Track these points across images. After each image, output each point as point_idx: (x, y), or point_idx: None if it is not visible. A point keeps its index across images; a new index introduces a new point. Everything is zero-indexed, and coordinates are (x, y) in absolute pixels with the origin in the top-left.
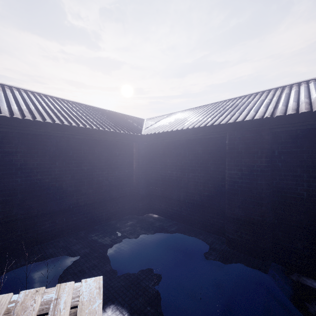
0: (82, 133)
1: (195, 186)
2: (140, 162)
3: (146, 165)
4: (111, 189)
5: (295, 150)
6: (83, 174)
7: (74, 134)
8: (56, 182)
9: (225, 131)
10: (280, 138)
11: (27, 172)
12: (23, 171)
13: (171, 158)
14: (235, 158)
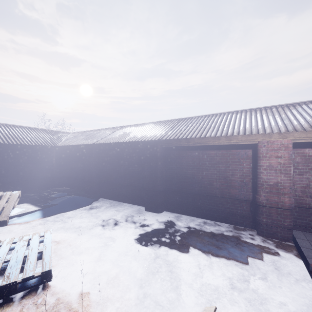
0: (19, 146)
1: (80, 171)
2: (57, 160)
3: (61, 162)
4: (39, 174)
5: (104, 155)
6: (21, 166)
7: (15, 147)
8: (5, 169)
9: (85, 147)
10: (101, 151)
11: None
12: None
13: (72, 158)
14: (86, 158)
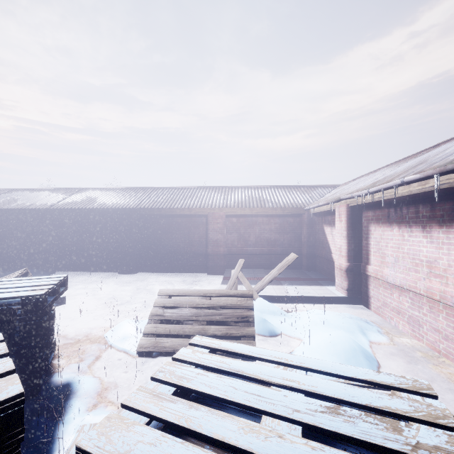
0: None
1: (19, 242)
2: None
3: None
4: None
5: (62, 222)
6: None
7: None
8: None
9: (32, 212)
10: (58, 217)
11: None
12: None
13: (3, 226)
14: (35, 225)
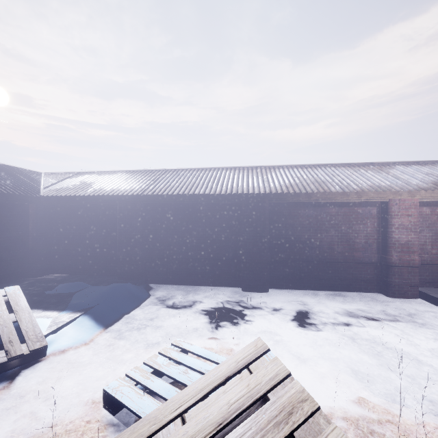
0: None
1: (97, 242)
2: (39, 223)
3: (46, 226)
4: (1, 251)
5: (155, 215)
6: None
7: None
8: None
9: (117, 200)
10: (149, 207)
11: None
12: None
13: (75, 219)
14: (122, 219)
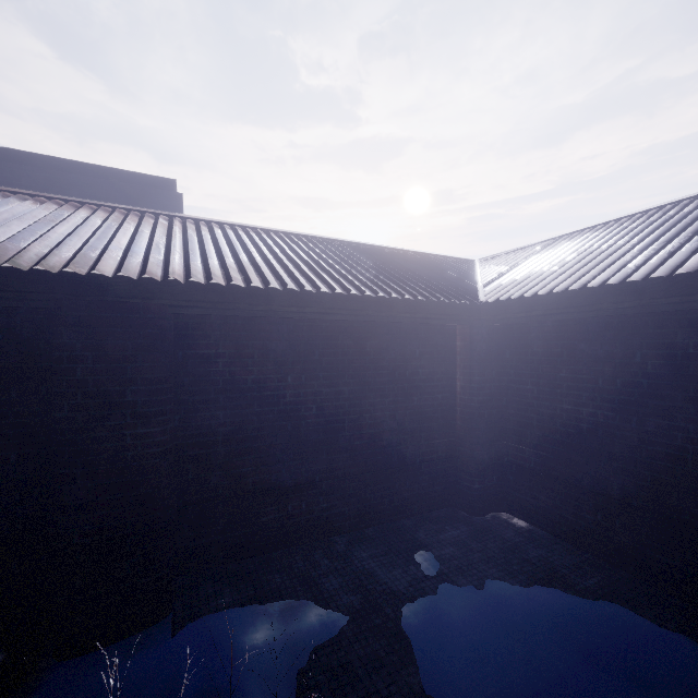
0: (340, 307)
1: (671, 462)
2: (477, 375)
3: (491, 383)
4: (403, 440)
5: None
6: (341, 402)
7: (324, 311)
8: (287, 420)
9: None
10: None
11: (236, 398)
12: (229, 395)
13: (574, 368)
14: None
